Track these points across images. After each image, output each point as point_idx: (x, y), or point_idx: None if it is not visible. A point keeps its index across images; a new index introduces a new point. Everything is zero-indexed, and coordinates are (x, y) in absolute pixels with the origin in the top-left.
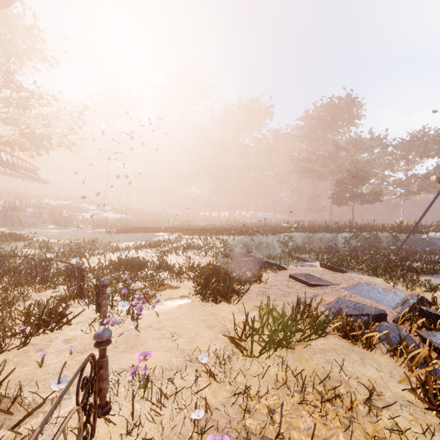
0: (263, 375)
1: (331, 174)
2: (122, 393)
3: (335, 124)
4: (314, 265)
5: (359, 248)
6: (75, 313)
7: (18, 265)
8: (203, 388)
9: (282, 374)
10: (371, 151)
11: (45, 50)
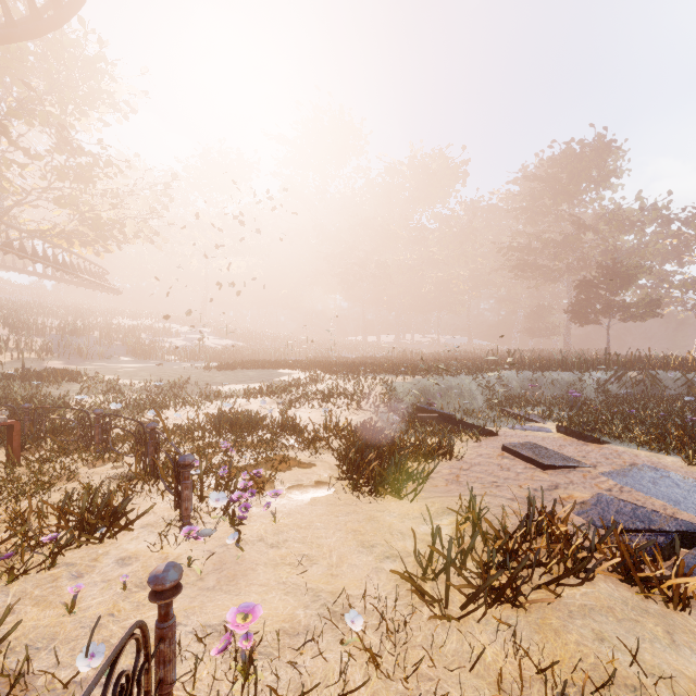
0: (473, 665)
1: (567, 271)
2: (203, 681)
3: (576, 186)
4: (545, 428)
5: (624, 399)
6: (142, 506)
7: (68, 421)
8: (355, 689)
9: (509, 661)
10: (641, 231)
11: (116, 93)
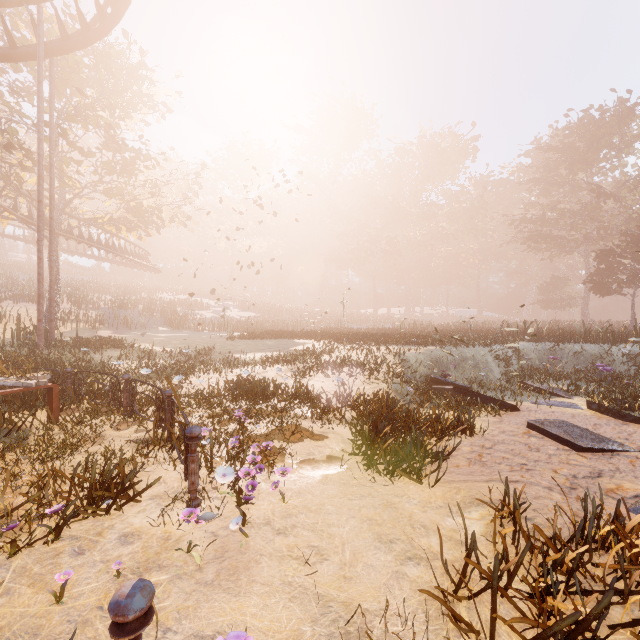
0: None
1: (585, 241)
2: None
3: (595, 154)
4: (573, 403)
5: None
6: (155, 474)
7: (104, 385)
8: None
9: None
10: None
11: (155, 96)
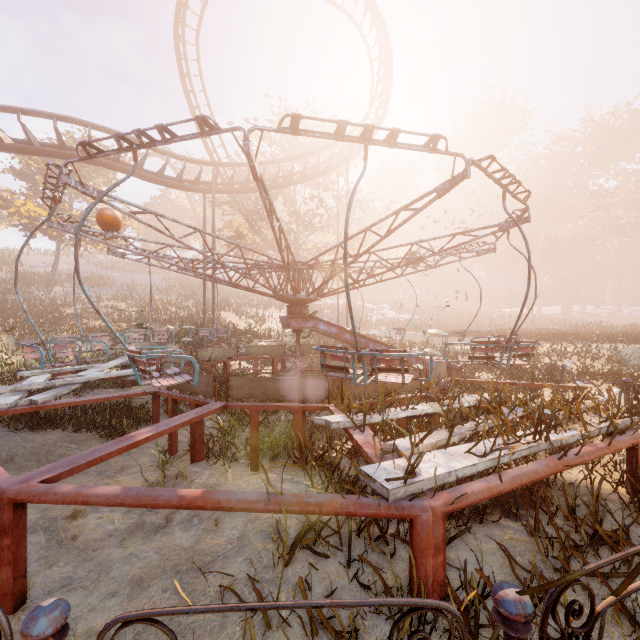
0: None
1: None
2: None
3: None
4: None
5: None
6: None
7: None
8: None
9: None
10: None
11: None
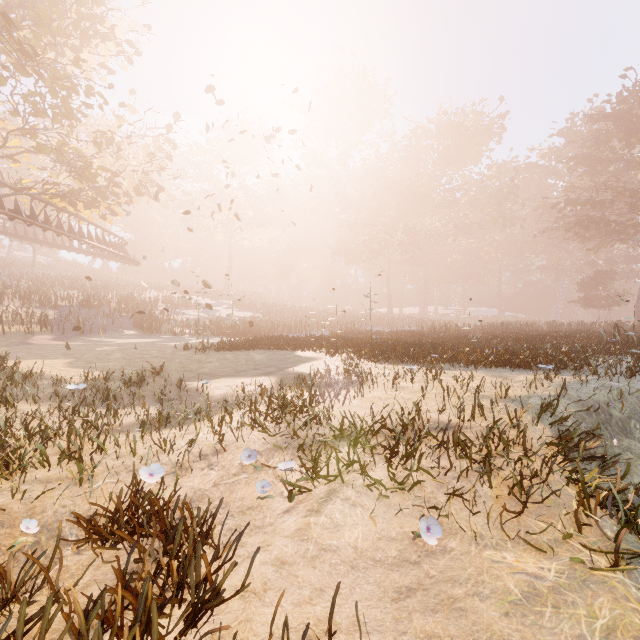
0: None
1: None
2: None
3: None
4: None
5: None
6: None
7: None
8: None
9: None
10: None
11: (117, 31)
